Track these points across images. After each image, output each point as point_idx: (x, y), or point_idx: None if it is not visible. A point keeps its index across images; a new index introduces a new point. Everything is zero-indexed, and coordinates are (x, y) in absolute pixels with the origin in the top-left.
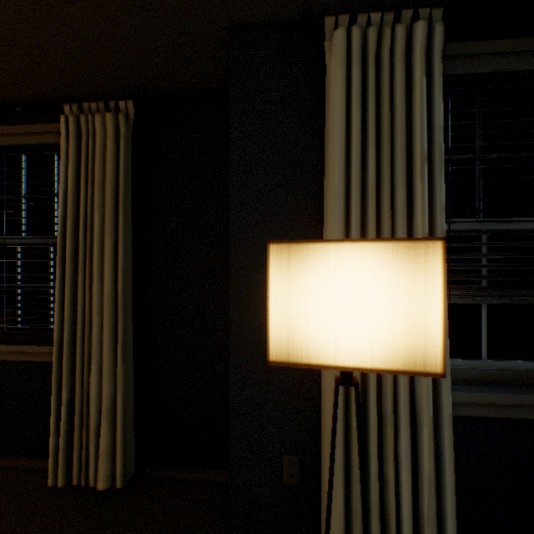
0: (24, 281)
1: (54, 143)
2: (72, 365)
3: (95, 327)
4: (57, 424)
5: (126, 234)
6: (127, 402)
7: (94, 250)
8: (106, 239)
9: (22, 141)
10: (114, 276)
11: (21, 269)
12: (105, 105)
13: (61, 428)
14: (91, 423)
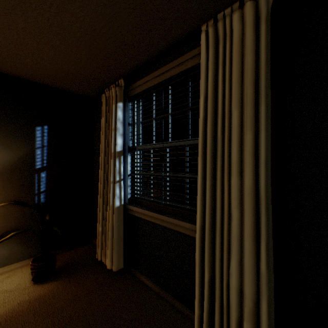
0: (171, 172)
1: (190, 67)
2: (211, 249)
3: (234, 220)
4: (199, 296)
5: (266, 126)
6: (269, 310)
7: (232, 145)
8: (245, 133)
9: (170, 74)
10: (253, 171)
11: (168, 163)
12: (238, 4)
13: (203, 303)
14: (231, 314)
